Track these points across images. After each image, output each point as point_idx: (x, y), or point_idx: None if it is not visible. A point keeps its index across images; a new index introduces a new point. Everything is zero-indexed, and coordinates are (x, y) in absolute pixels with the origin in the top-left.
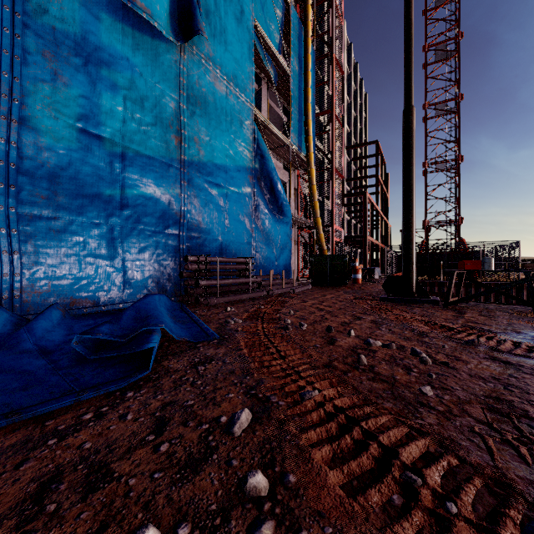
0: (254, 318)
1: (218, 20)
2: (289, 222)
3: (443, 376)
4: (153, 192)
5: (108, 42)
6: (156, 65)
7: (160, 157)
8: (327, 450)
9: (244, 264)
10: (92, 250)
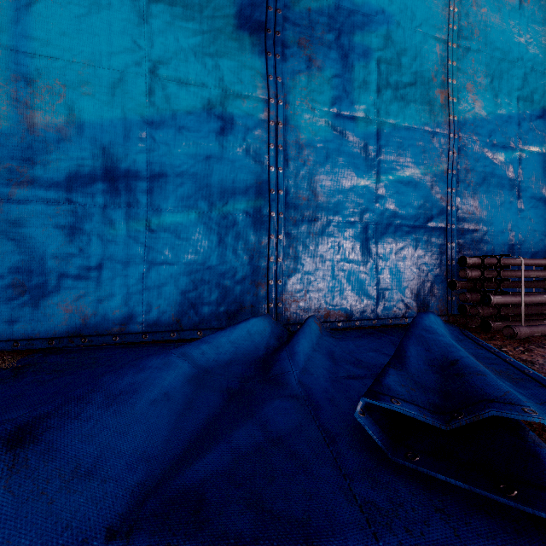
0: None
1: None
2: None
3: None
4: (412, 174)
5: None
6: (415, 3)
7: (420, 125)
8: None
9: None
10: (344, 254)
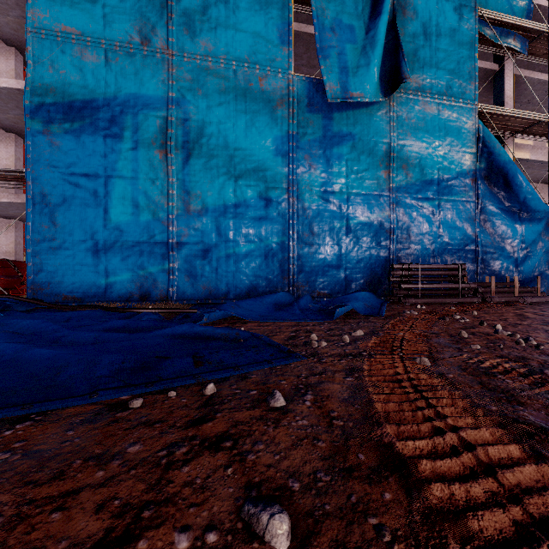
0: (430, 312)
1: (428, 49)
2: (545, 217)
3: (512, 348)
4: (367, 218)
5: (337, 130)
6: (369, 125)
7: (372, 191)
8: (378, 341)
9: (456, 270)
10: (328, 263)
